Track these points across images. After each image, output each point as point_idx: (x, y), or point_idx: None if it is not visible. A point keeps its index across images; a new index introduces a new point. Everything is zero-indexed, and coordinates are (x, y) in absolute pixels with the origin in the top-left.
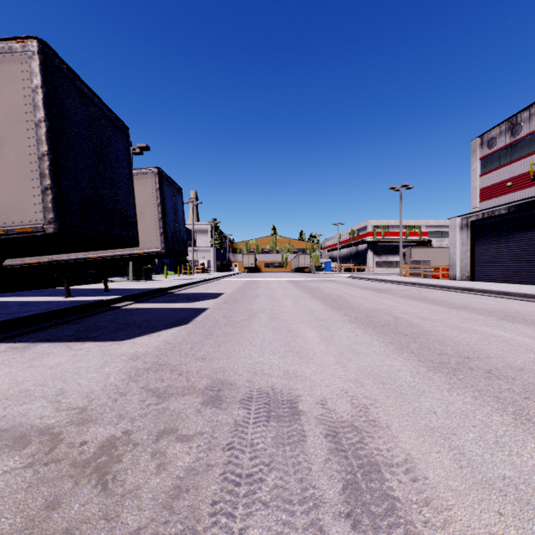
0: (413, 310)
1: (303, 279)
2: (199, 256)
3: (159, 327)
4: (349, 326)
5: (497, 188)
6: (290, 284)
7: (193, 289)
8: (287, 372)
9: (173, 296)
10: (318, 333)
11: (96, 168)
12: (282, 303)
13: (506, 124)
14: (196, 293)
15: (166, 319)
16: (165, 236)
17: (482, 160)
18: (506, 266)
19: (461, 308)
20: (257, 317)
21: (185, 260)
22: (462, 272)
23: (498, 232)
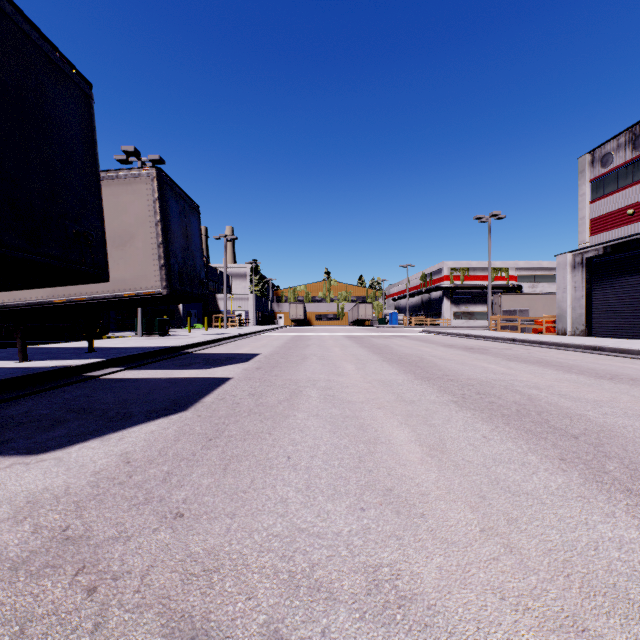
0: (544, 382)
1: (366, 334)
2: (235, 305)
3: (133, 417)
4: (462, 415)
5: (614, 217)
6: (349, 341)
7: (219, 348)
8: (374, 577)
9: (187, 358)
10: (413, 431)
11: (2, 128)
12: (342, 369)
13: (626, 134)
14: (222, 354)
15: (155, 400)
16: (167, 271)
17: (593, 183)
18: (639, 316)
19: (612, 377)
20: (303, 395)
21: (217, 310)
22: (575, 324)
23: (627, 272)
